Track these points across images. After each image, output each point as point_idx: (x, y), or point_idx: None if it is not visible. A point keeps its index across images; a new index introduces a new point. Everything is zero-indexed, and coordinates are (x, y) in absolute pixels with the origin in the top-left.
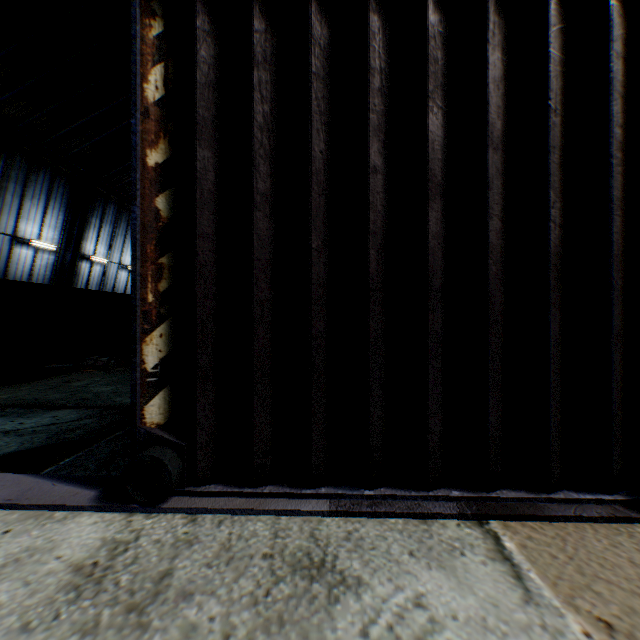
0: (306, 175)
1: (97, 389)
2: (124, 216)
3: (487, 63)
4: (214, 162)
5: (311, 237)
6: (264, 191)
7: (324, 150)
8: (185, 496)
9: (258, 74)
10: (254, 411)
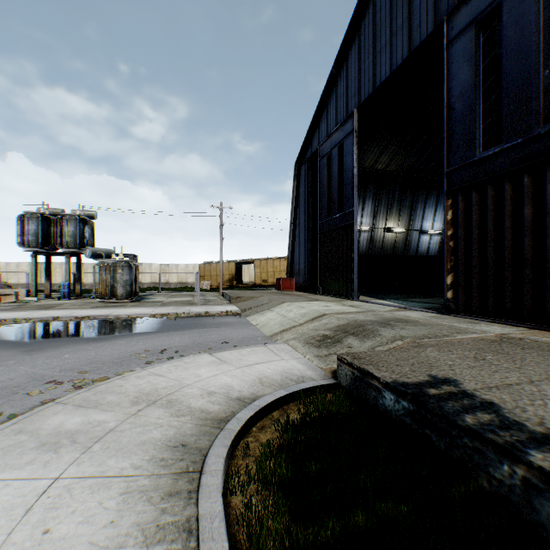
0: (486, 233)
1: None
2: None
3: (544, 190)
4: (463, 232)
5: (487, 249)
6: (475, 238)
7: (492, 224)
8: (455, 315)
9: (473, 208)
10: (472, 295)
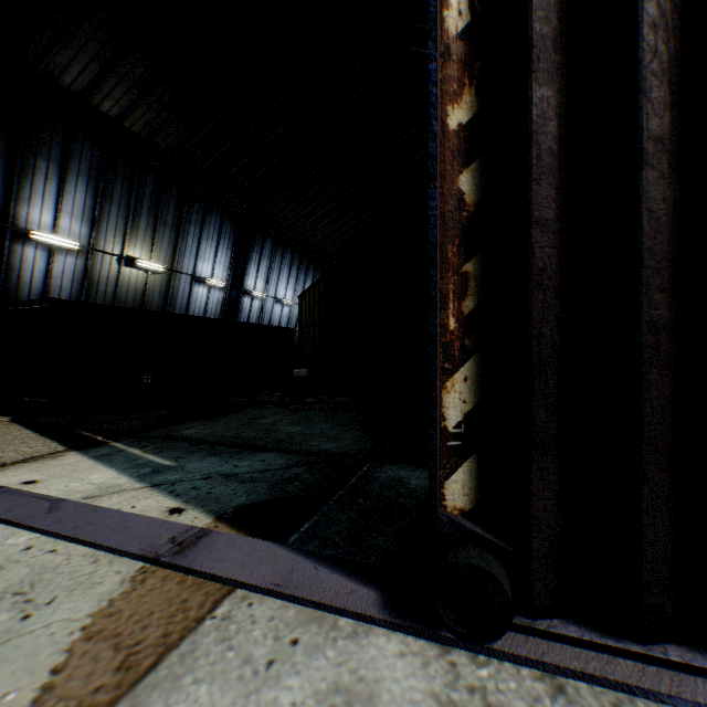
0: None
1: (285, 429)
2: (279, 249)
3: None
4: (556, 104)
5: None
6: (657, 134)
7: None
8: (515, 631)
9: None
10: (642, 512)
